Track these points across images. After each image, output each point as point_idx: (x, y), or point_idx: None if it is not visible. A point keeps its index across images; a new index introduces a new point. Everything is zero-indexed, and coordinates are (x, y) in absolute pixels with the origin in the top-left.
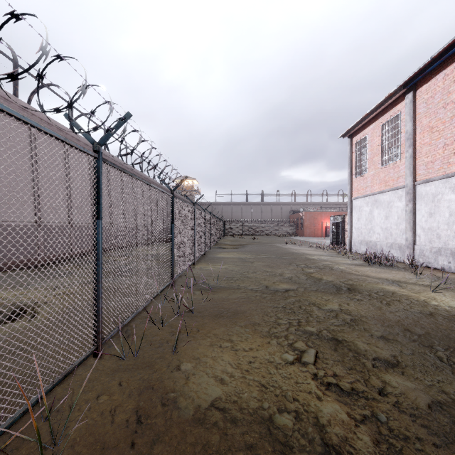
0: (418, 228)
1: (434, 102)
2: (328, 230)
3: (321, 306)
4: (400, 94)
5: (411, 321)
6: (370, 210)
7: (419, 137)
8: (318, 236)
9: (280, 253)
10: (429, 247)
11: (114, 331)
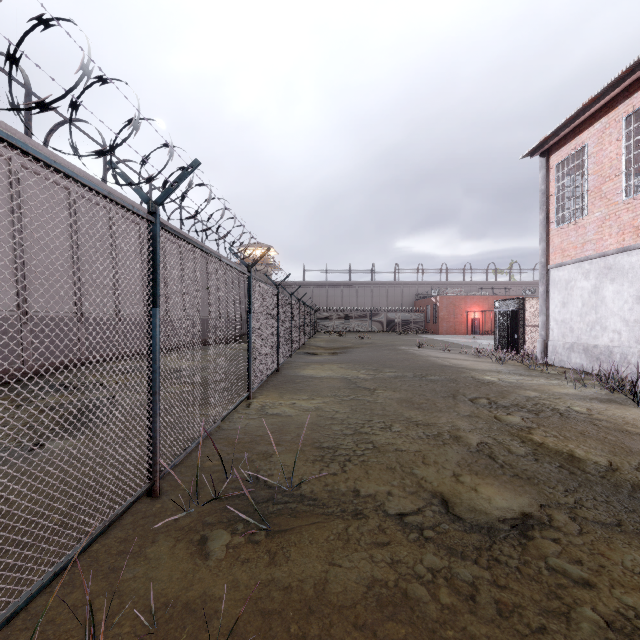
0: None
1: None
2: (475, 324)
3: None
4: None
5: None
6: (595, 287)
7: None
8: (461, 333)
9: (418, 366)
10: None
11: None
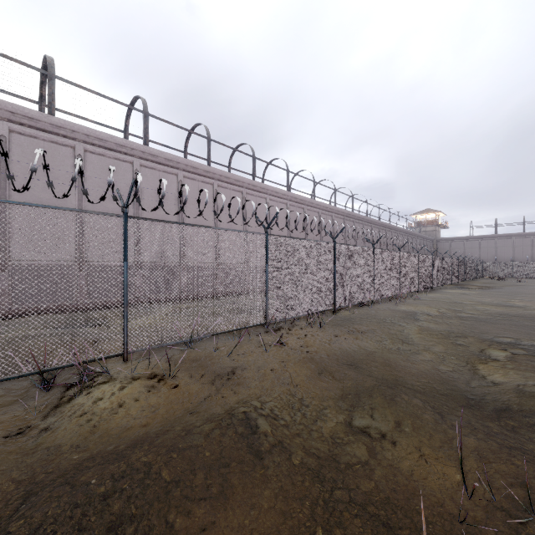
0: None
1: None
2: None
3: (477, 307)
4: None
5: (520, 313)
6: None
7: None
8: None
9: (520, 293)
10: None
11: (377, 299)
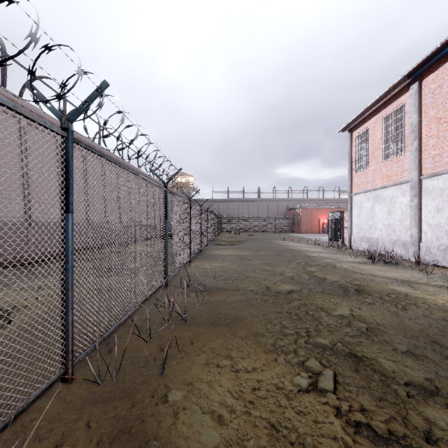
0: (424, 224)
1: (442, 91)
2: (324, 227)
3: (330, 312)
4: (404, 85)
5: (437, 331)
6: (372, 206)
7: (425, 129)
8: (315, 232)
9: (278, 250)
10: (436, 244)
11: (91, 347)
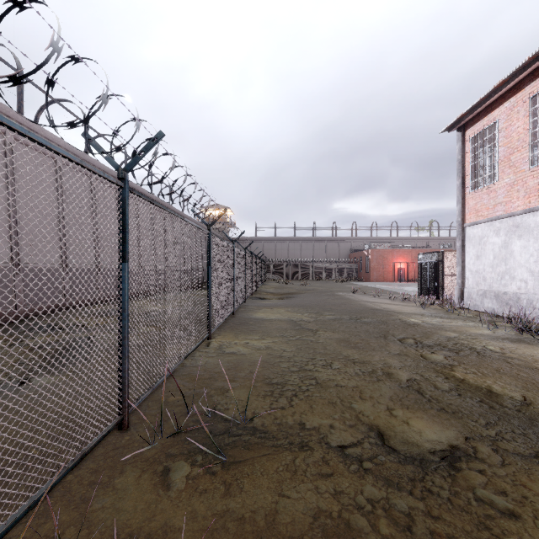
0: None
1: None
2: (401, 273)
3: None
4: None
5: None
6: (504, 242)
7: None
8: (389, 281)
9: (353, 310)
10: None
11: None
